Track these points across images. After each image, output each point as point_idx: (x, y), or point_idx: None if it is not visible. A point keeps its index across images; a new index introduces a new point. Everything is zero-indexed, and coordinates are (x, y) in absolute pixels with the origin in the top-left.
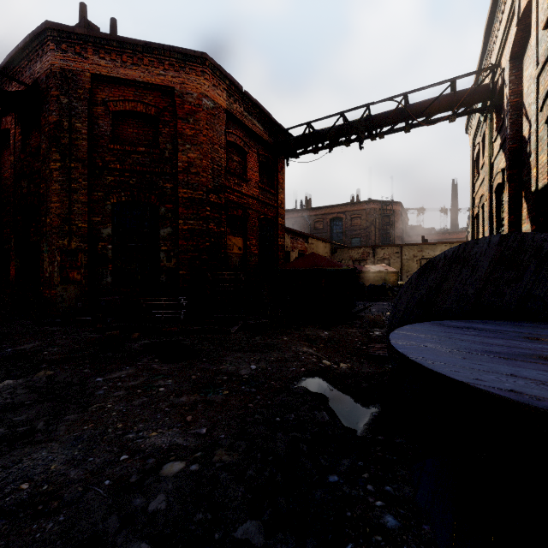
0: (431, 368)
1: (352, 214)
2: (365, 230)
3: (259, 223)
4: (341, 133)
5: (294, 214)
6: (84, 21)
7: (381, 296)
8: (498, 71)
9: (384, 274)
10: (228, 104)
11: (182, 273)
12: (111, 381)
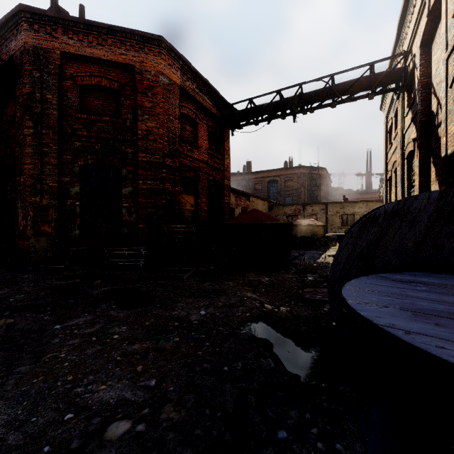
0: (413, 343)
1: (285, 177)
2: (296, 191)
3: (208, 183)
4: (277, 108)
5: (237, 177)
6: (55, 6)
7: (310, 246)
8: (410, 57)
9: (313, 227)
10: (181, 81)
11: (142, 226)
12: (68, 328)
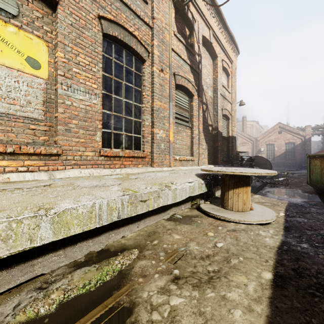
0: None
1: None
2: None
3: None
4: None
5: None
6: None
7: None
8: None
9: None
10: None
11: None
12: None
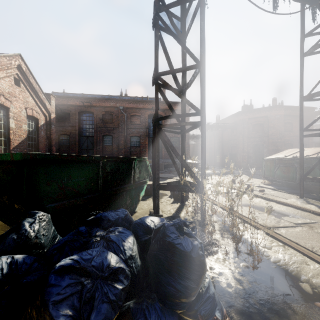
0: None
1: None
2: None
3: (298, 143)
4: None
5: None
6: (245, 105)
7: None
8: None
9: None
10: (284, 113)
11: None
12: None
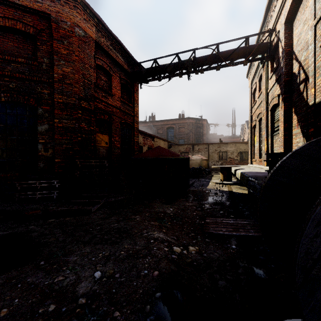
0: None
1: (179, 125)
2: (187, 135)
3: (120, 125)
4: (176, 67)
5: (145, 124)
6: None
7: (199, 174)
8: (273, 34)
9: (200, 161)
10: (96, 36)
11: (58, 161)
12: None
